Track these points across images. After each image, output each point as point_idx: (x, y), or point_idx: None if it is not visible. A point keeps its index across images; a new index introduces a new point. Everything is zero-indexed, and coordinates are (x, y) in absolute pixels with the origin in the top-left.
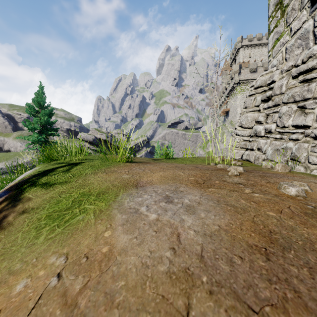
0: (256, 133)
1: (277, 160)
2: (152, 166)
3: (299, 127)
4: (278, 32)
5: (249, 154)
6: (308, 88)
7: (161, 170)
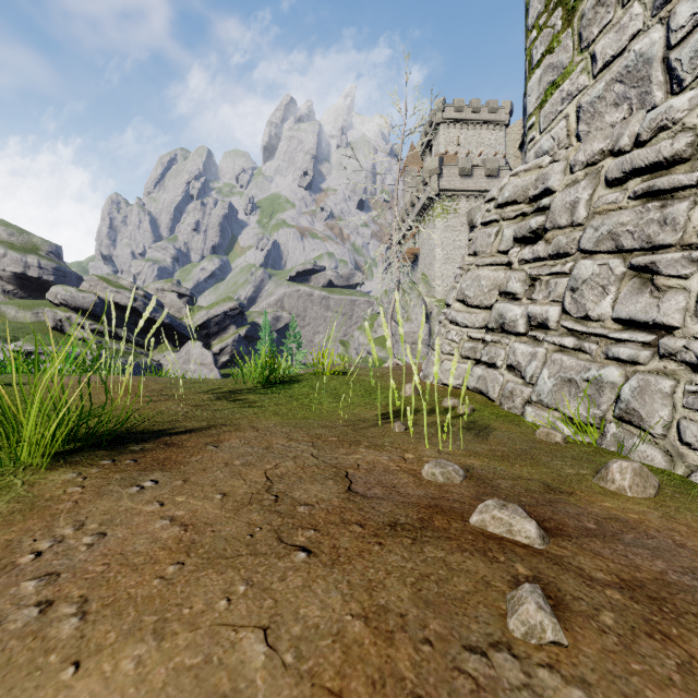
0: (503, 323)
1: (570, 412)
2: (154, 505)
3: (639, 326)
4: (555, 66)
5: (485, 378)
6: (665, 217)
7: (161, 581)
